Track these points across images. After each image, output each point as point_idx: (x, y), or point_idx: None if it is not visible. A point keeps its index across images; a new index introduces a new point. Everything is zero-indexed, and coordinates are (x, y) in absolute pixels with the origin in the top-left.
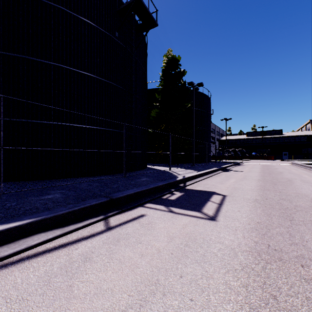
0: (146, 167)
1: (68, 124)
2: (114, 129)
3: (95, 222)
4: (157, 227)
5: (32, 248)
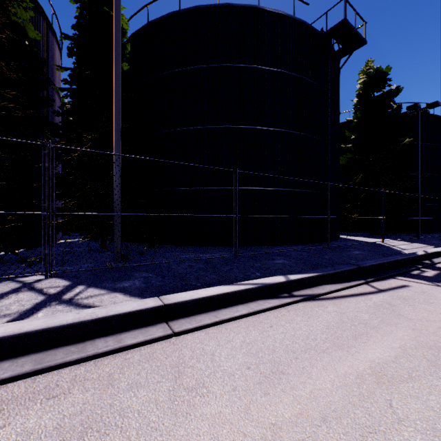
0: (339, 238)
1: (263, 188)
2: (306, 190)
3: (360, 284)
4: (438, 296)
5: (332, 293)
